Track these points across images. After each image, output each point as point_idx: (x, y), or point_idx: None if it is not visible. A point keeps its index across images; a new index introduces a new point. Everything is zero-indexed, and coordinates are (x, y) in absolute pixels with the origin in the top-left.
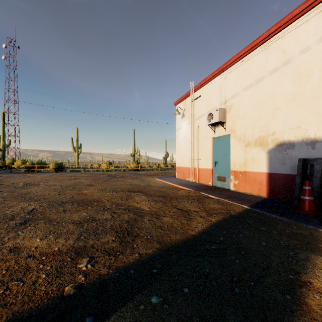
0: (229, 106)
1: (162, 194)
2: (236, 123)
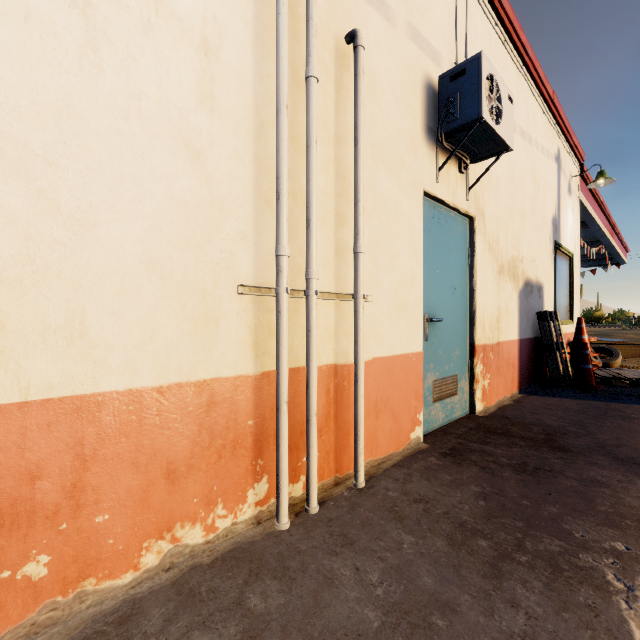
0: None
1: None
2: (486, 190)
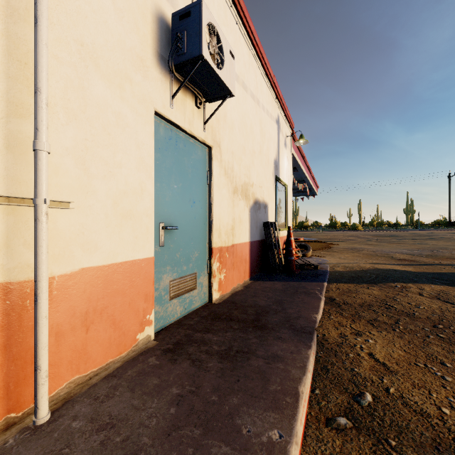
0: None
1: None
2: (222, 128)
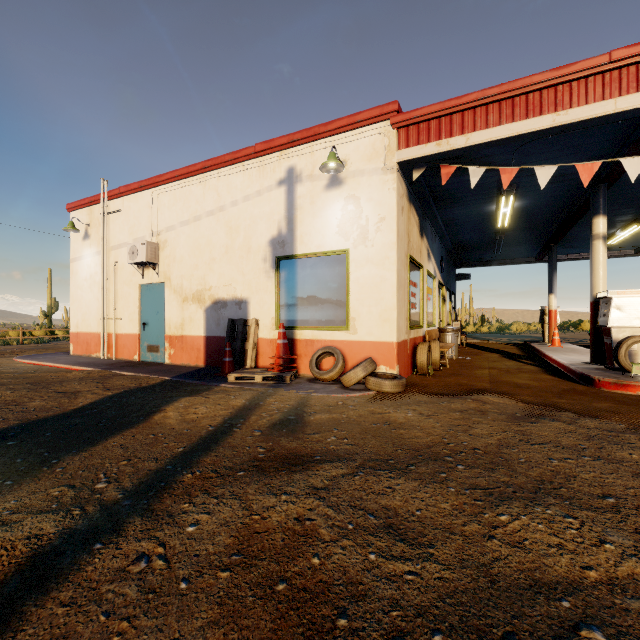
0: (163, 241)
1: (30, 382)
2: (172, 267)
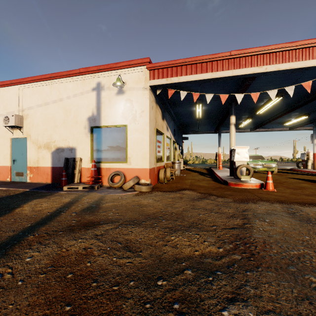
0: (26, 114)
1: None
2: (31, 129)
